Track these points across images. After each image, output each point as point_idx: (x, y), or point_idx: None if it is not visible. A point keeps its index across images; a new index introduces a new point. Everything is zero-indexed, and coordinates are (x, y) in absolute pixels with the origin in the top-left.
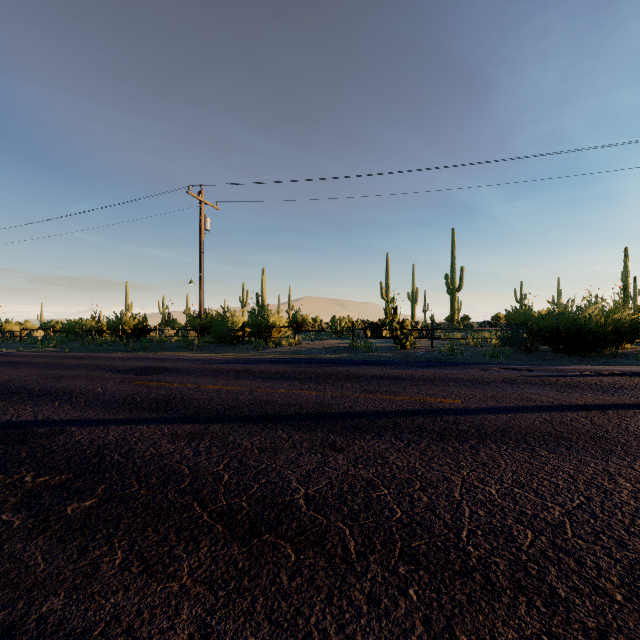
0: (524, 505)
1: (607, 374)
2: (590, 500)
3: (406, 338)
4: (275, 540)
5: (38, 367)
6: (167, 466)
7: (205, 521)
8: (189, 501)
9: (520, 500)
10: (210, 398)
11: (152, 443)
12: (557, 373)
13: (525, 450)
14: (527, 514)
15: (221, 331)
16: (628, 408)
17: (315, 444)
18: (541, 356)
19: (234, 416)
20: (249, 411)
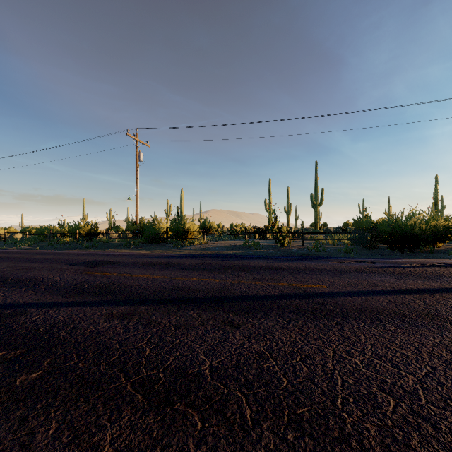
0: (384, 374)
1: (429, 265)
2: (435, 369)
3: (284, 239)
4: (185, 409)
5: (14, 261)
6: (102, 341)
7: (128, 391)
8: (117, 373)
9: (380, 370)
10: (140, 285)
11: (92, 322)
12: (393, 265)
13: (378, 326)
14: (387, 382)
15: (151, 234)
16: (449, 291)
17: (218, 322)
18: (380, 252)
19: (157, 299)
20: (169, 295)
